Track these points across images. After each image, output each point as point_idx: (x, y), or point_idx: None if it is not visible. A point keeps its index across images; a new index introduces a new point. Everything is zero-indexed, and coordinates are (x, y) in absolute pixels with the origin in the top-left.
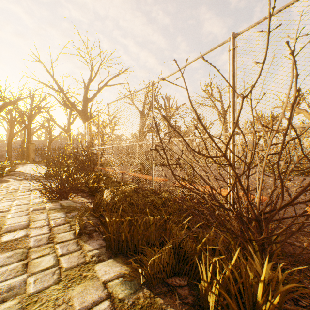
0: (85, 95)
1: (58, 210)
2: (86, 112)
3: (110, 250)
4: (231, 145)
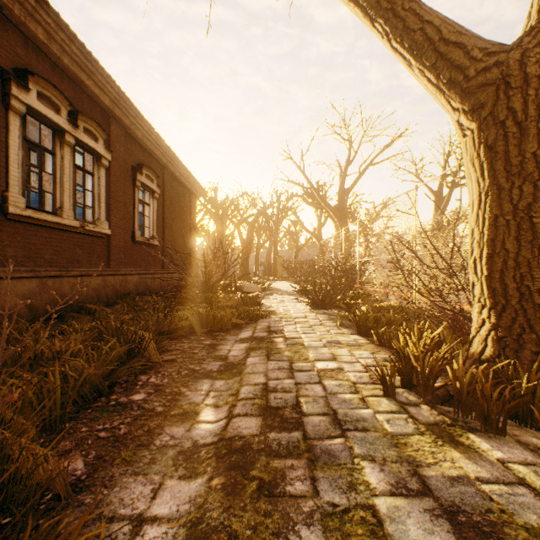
0: (340, 186)
1: (322, 314)
2: (342, 209)
3: (359, 333)
4: None
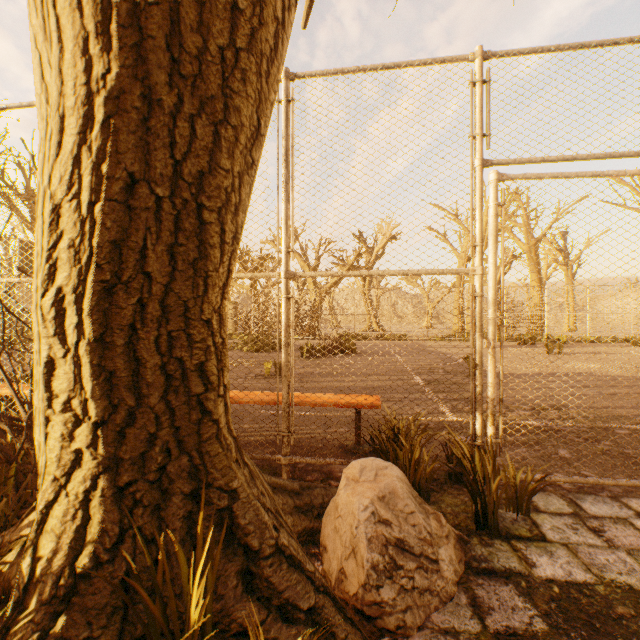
0: None
1: None
2: None
3: None
4: None
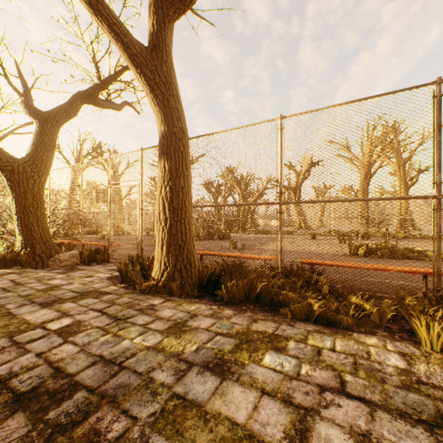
0: None
1: None
2: None
3: None
4: (49, 217)
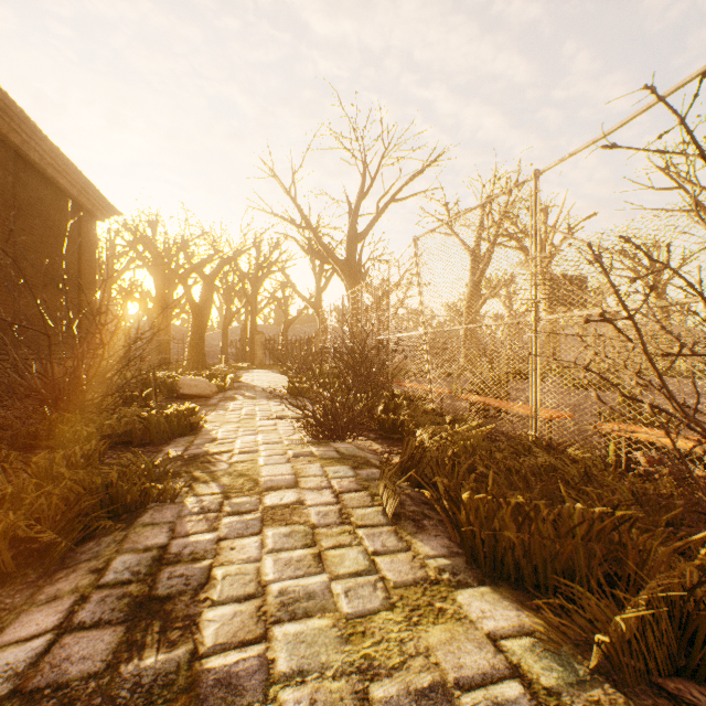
0: (350, 229)
1: (336, 461)
2: (353, 263)
3: (474, 566)
4: None
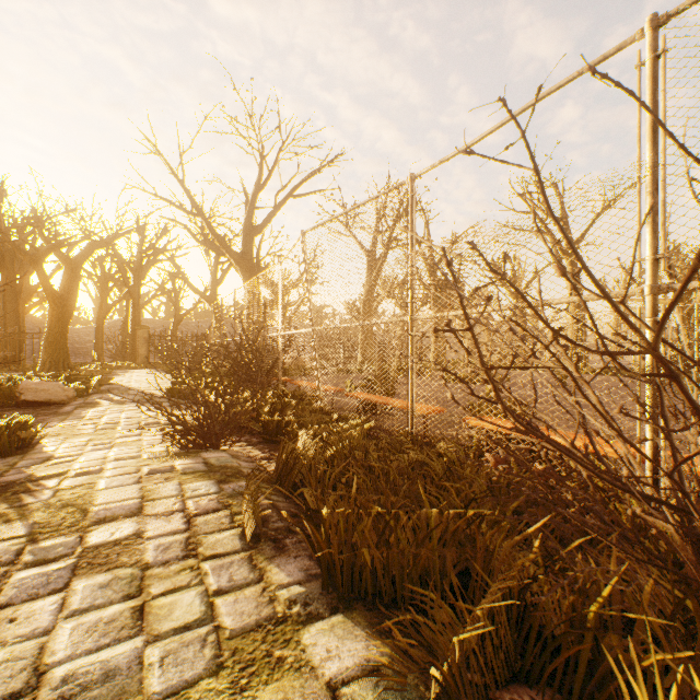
0: (247, 220)
1: (201, 475)
2: (250, 256)
3: (331, 589)
4: (648, 322)
